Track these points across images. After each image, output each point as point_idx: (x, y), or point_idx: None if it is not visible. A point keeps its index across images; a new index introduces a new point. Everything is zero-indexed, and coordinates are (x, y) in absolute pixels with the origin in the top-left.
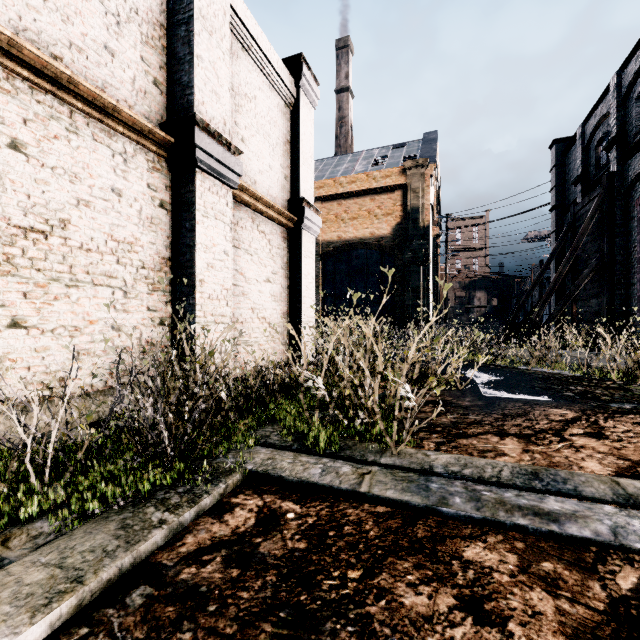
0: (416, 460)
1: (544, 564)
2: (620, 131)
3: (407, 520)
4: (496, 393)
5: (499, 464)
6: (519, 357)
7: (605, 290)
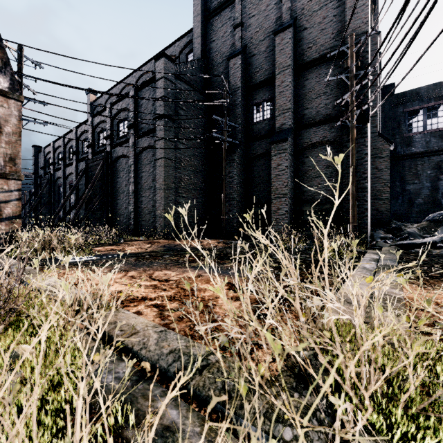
0: None
1: None
2: (54, 161)
3: None
4: None
5: None
6: None
7: (49, 212)
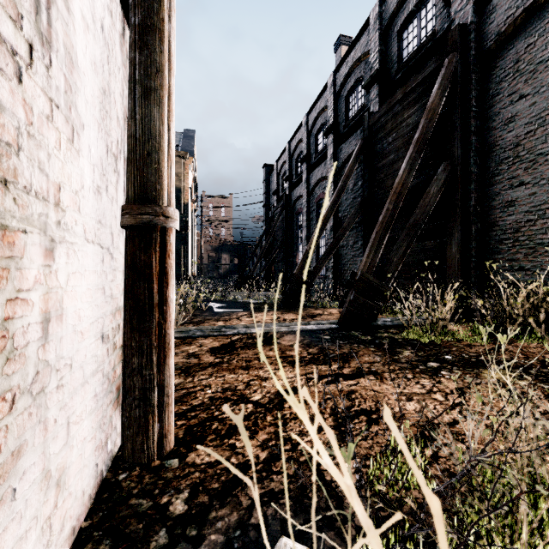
0: (184, 329)
1: (219, 339)
2: (290, 173)
3: (182, 340)
4: (221, 310)
5: (214, 326)
6: (239, 296)
7: (284, 258)
